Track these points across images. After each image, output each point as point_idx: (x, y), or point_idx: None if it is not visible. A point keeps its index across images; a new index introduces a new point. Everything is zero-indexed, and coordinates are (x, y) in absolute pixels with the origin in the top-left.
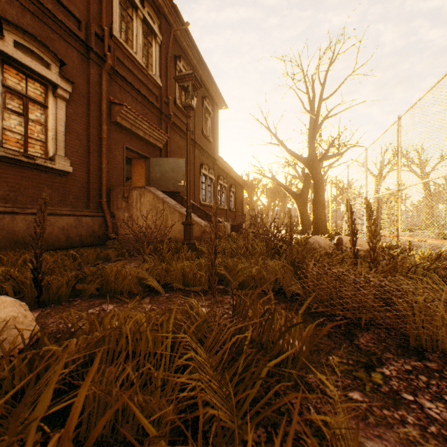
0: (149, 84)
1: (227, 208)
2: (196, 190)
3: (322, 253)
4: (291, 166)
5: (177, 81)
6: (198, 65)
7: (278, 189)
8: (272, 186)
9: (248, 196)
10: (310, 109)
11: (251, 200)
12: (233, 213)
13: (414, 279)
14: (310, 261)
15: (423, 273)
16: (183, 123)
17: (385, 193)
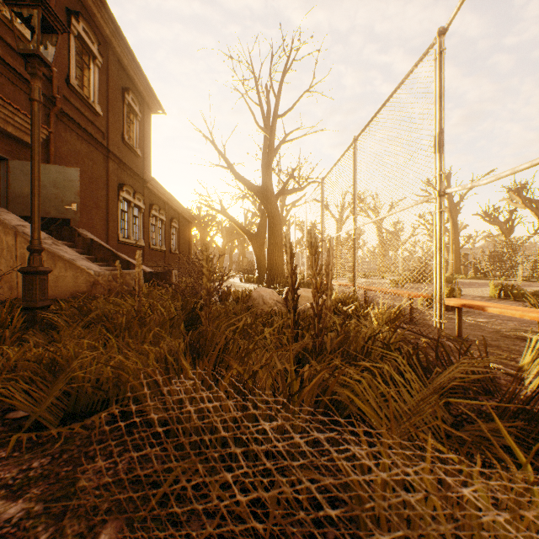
0: (6, 34)
1: (166, 249)
2: (111, 221)
3: (266, 311)
4: (251, 201)
5: (7, 1)
6: (114, 38)
7: (236, 228)
8: (229, 223)
9: (200, 235)
10: (265, 126)
11: (203, 241)
12: (176, 256)
13: (371, 354)
14: (220, 339)
15: (383, 350)
16: (85, 118)
17: (341, 232)
